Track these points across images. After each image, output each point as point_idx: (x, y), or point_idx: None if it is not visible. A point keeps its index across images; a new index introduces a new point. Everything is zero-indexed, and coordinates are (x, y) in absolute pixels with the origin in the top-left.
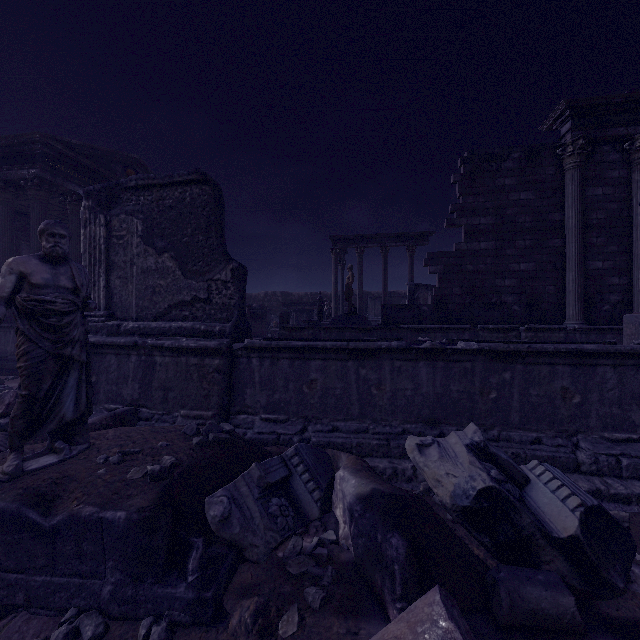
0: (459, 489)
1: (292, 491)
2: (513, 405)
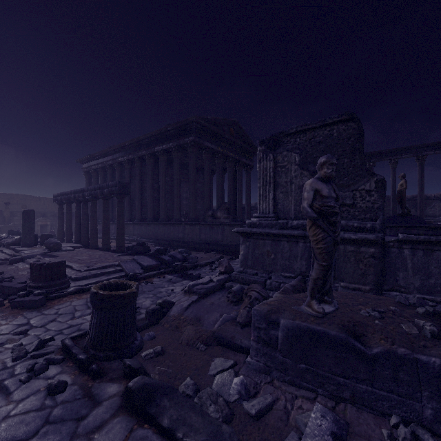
0: None
1: None
2: None
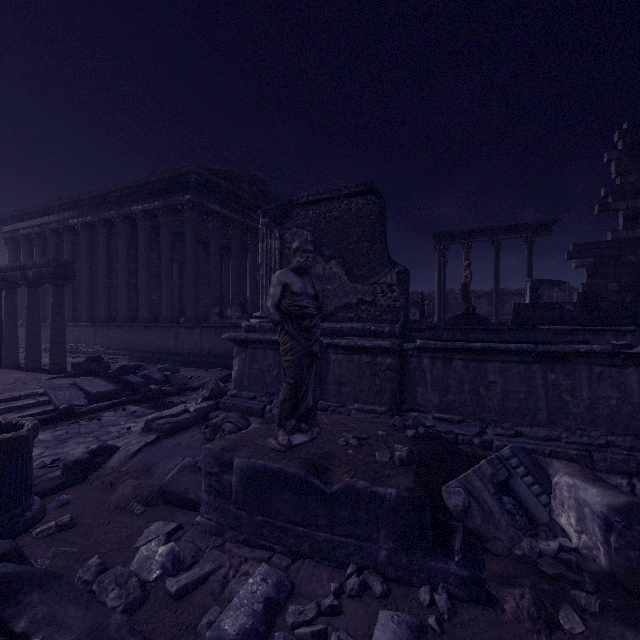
0: None
1: (513, 492)
2: None
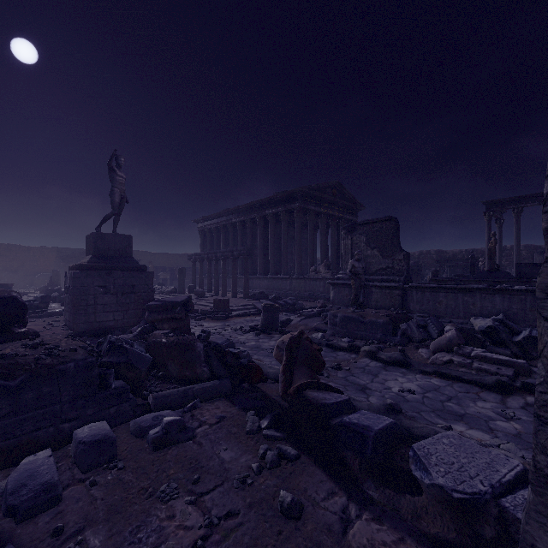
0: (481, 326)
1: (427, 330)
2: None
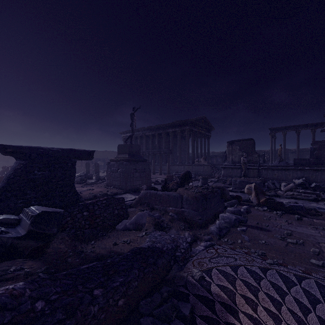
0: (298, 182)
1: (275, 185)
2: (318, 179)
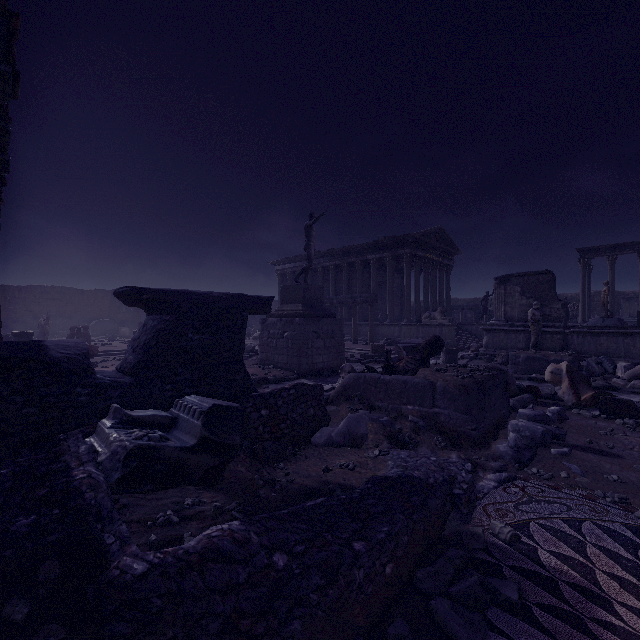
0: None
1: (602, 366)
2: None
